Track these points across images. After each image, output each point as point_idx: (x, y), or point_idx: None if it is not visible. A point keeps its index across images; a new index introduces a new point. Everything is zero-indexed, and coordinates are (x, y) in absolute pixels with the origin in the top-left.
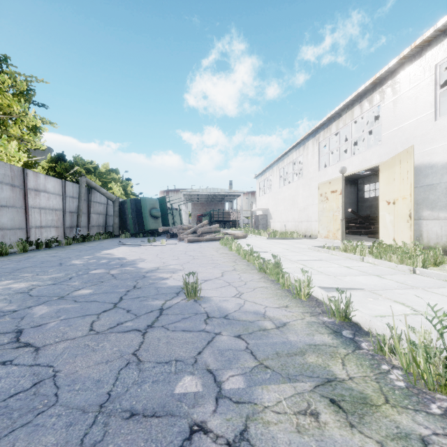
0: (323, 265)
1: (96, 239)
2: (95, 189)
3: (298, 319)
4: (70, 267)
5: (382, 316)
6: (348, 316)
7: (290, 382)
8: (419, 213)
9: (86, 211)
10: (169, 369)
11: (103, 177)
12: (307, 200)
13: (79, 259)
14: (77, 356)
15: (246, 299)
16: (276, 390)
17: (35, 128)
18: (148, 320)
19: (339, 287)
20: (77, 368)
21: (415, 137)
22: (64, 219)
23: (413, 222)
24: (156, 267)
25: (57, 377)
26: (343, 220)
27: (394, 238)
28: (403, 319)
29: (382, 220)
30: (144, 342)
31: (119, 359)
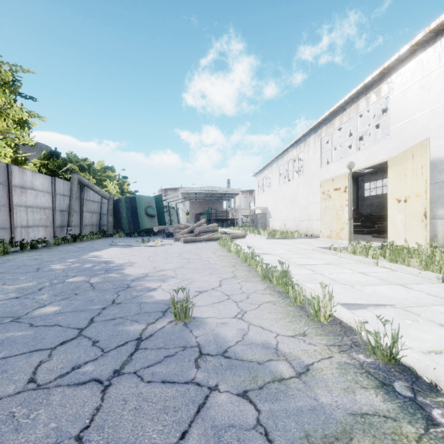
0: (333, 270)
1: (89, 239)
2: (88, 187)
3: (324, 358)
4: (46, 274)
5: (437, 353)
6: (396, 356)
7: None
8: (433, 212)
9: (79, 210)
10: None
11: (97, 175)
12: (308, 198)
13: (62, 263)
14: None
15: (251, 321)
16: None
17: (23, 121)
18: (117, 360)
19: (364, 303)
20: None
21: (428, 130)
22: (54, 218)
23: (429, 222)
24: (144, 273)
25: None
26: (351, 219)
27: (405, 239)
28: None
29: (391, 219)
30: (101, 408)
31: None
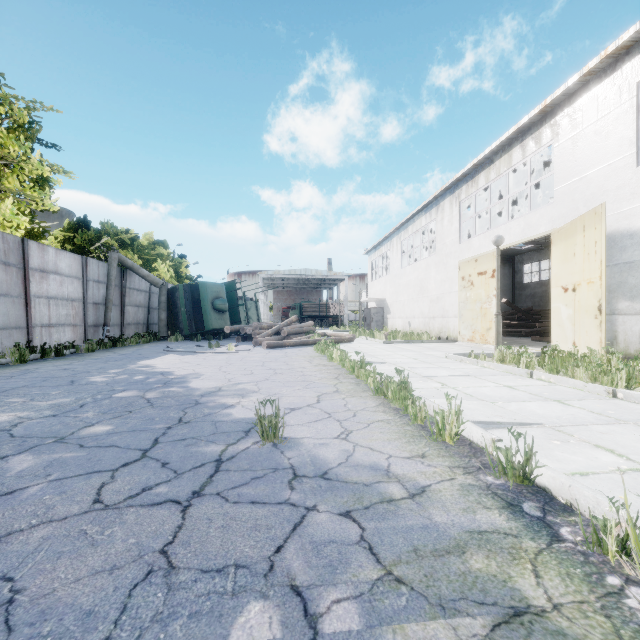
0: (471, 383)
1: (133, 344)
2: (132, 270)
3: (445, 480)
4: (85, 388)
5: (583, 474)
6: (530, 476)
7: (445, 616)
8: (612, 305)
9: (119, 303)
10: (222, 585)
11: (144, 253)
12: (442, 285)
13: (103, 374)
14: (61, 557)
15: (357, 442)
16: (422, 637)
17: (43, 179)
18: (195, 481)
19: (503, 421)
20: (56, 583)
21: (606, 192)
22: (85, 314)
23: (605, 318)
24: (216, 386)
25: (15, 605)
26: (499, 315)
27: (574, 342)
28: (619, 480)
29: (555, 315)
30: (184, 526)
31: (135, 563)
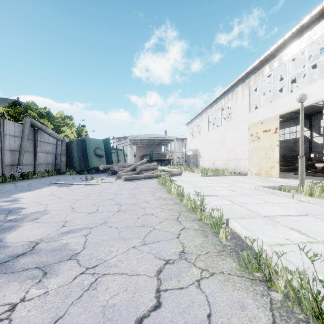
0: None
1: (39, 177)
2: (41, 130)
3: None
4: None
5: None
6: None
7: None
8: None
9: (32, 150)
10: None
11: (55, 121)
12: (236, 140)
13: None
14: None
15: None
16: None
17: None
18: None
19: None
20: None
21: None
22: (2, 157)
23: None
24: (35, 240)
25: None
26: (303, 157)
27: None
28: None
29: None
30: None
31: None
